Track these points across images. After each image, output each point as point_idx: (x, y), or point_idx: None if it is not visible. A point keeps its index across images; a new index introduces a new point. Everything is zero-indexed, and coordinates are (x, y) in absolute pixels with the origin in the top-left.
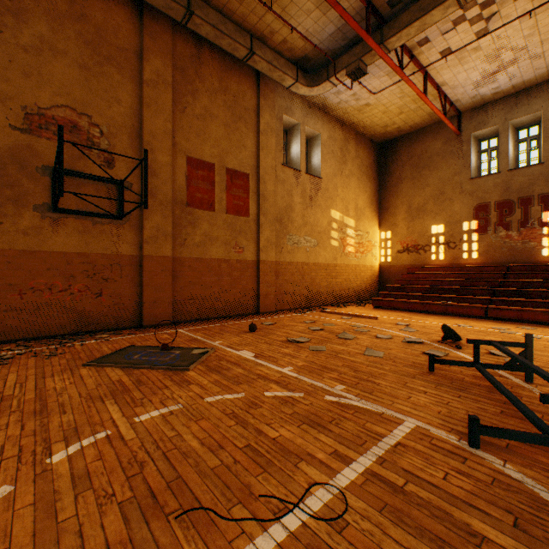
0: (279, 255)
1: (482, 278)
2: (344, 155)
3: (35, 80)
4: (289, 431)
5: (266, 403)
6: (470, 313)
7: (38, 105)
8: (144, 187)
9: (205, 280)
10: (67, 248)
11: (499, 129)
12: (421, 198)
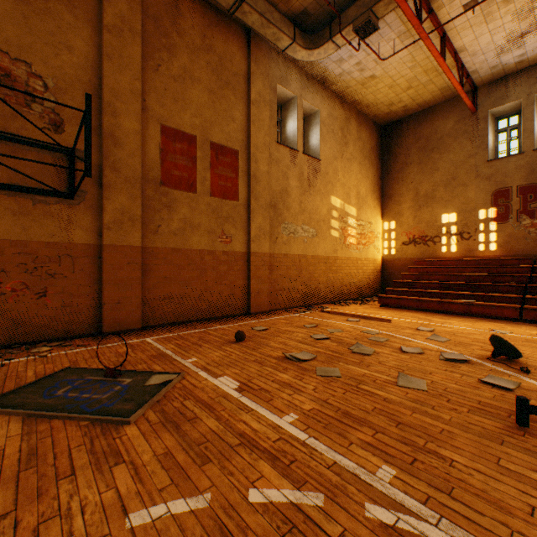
0: (273, 246)
1: (505, 272)
2: (345, 136)
3: None
4: None
5: (250, 535)
6: (500, 314)
7: None
8: (85, 146)
9: (184, 276)
10: None
11: (523, 103)
12: (430, 184)
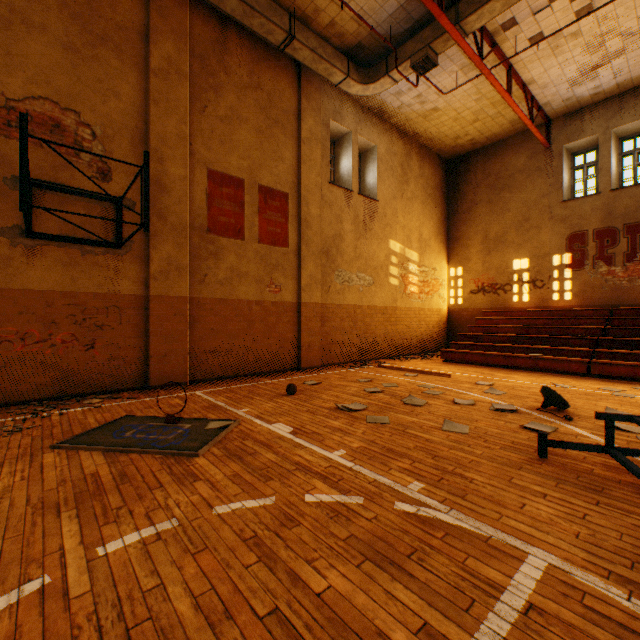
0: (325, 295)
1: (579, 324)
2: (405, 173)
3: (2, 61)
4: (344, 576)
5: (307, 517)
6: (568, 369)
7: (5, 96)
8: (144, 202)
9: (231, 328)
10: (46, 285)
11: (599, 139)
12: (500, 226)
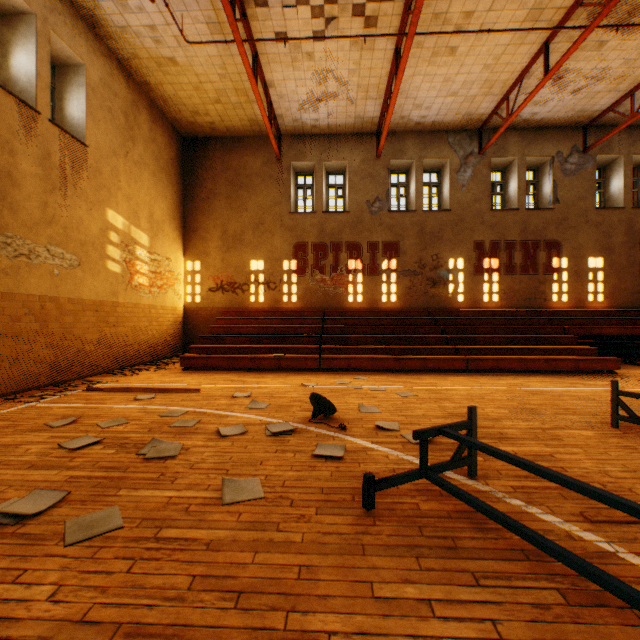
0: None
1: (305, 324)
2: (132, 127)
3: None
4: None
5: None
6: (305, 366)
7: None
8: None
9: None
10: None
11: (316, 166)
12: (239, 224)
